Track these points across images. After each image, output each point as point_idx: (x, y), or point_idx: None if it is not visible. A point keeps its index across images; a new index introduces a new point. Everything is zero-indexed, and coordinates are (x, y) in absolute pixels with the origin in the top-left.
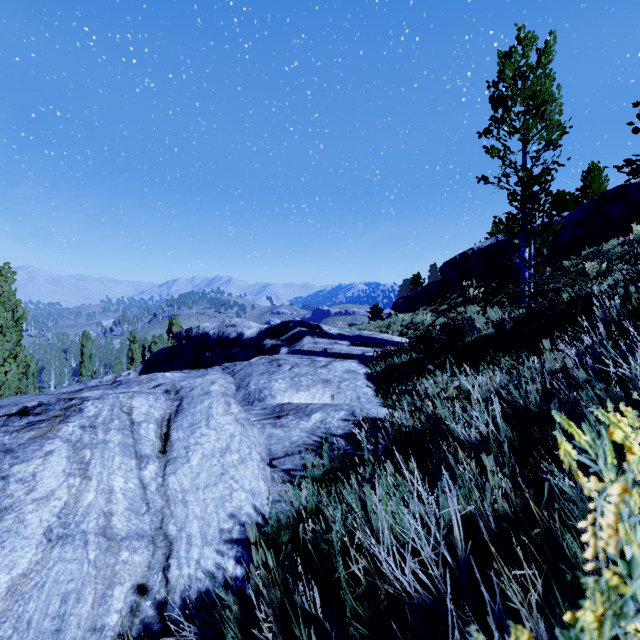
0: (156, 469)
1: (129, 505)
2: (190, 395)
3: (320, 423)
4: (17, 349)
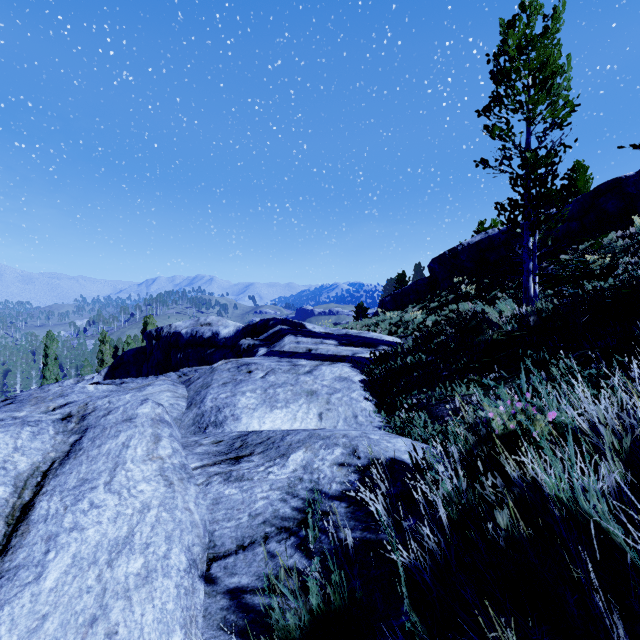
0: None
1: None
2: (101, 423)
3: (303, 471)
4: None
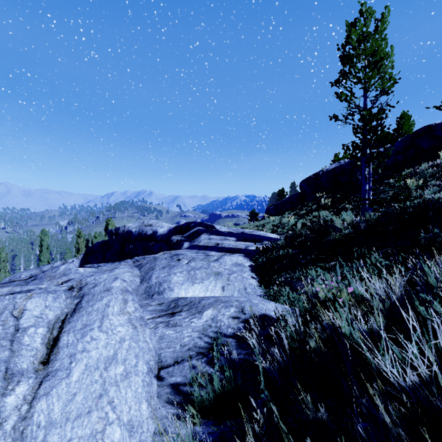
0: (27, 390)
1: None
2: (91, 292)
3: (211, 321)
4: None
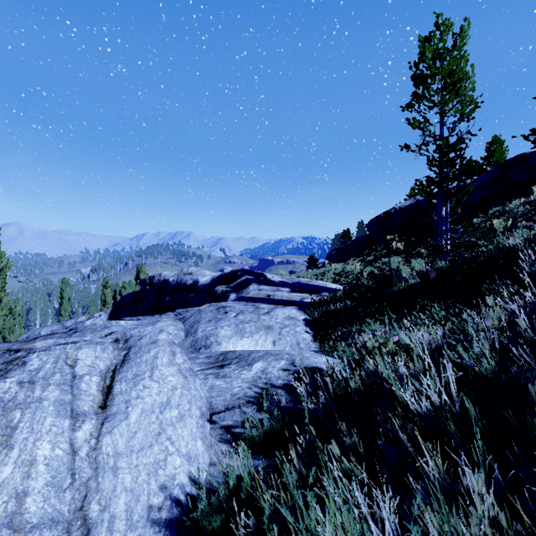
0: (92, 428)
1: (51, 478)
2: (138, 344)
3: (261, 373)
4: (1, 294)
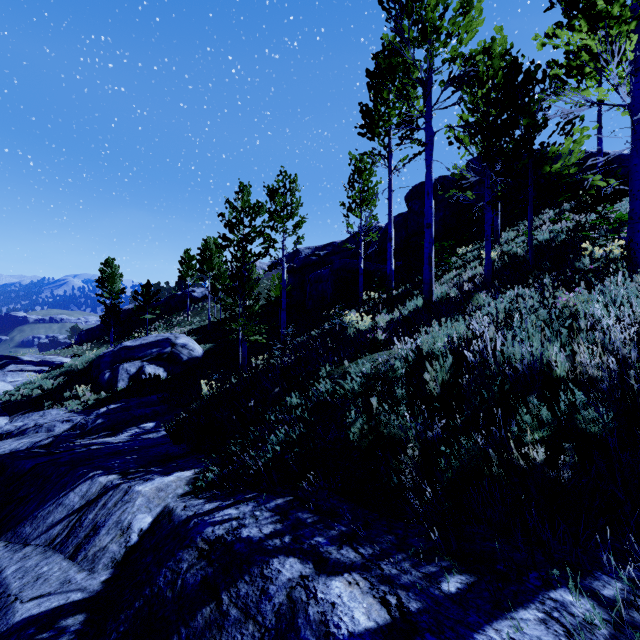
0: None
1: None
2: None
3: (22, 382)
4: None
